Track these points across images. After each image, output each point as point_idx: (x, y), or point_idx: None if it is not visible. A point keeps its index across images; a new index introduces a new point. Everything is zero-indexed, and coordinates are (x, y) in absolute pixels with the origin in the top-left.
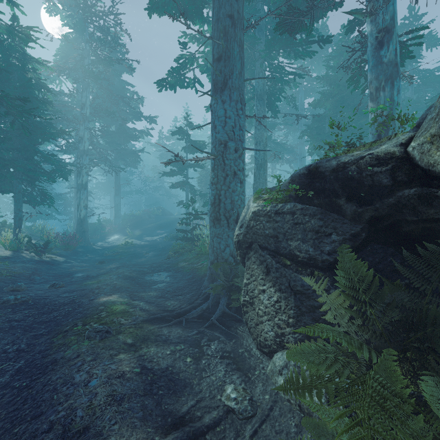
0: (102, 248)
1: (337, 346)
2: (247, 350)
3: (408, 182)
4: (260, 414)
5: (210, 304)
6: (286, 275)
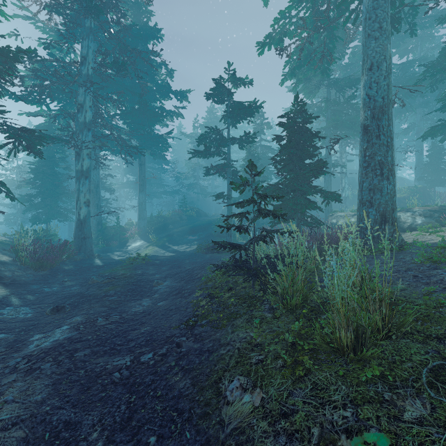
0: (102, 264)
1: None
2: None
3: None
4: None
5: None
6: None
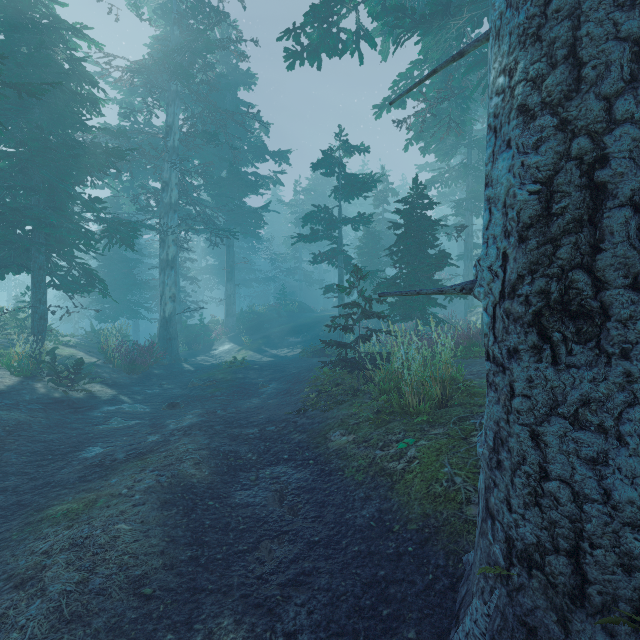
0: (194, 369)
1: None
2: None
3: None
4: None
5: None
6: None
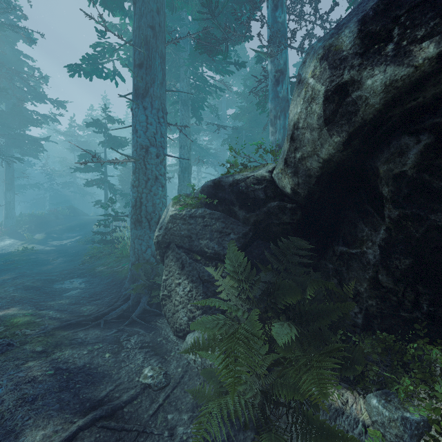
0: None
1: (227, 315)
2: (165, 338)
3: (274, 197)
4: (173, 383)
5: (130, 304)
6: (197, 268)
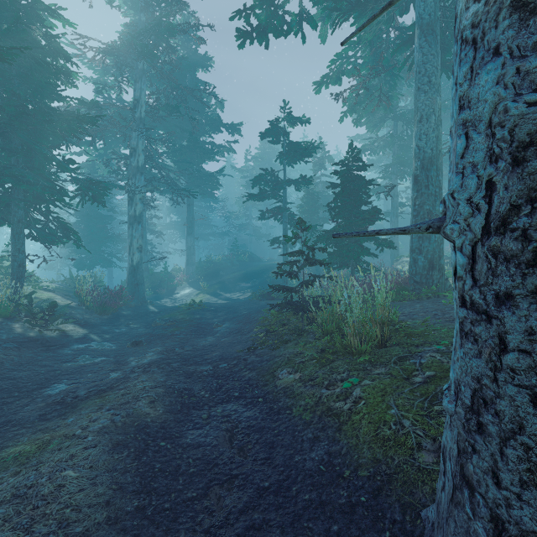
0: (158, 310)
1: None
2: None
3: None
4: None
5: None
6: None
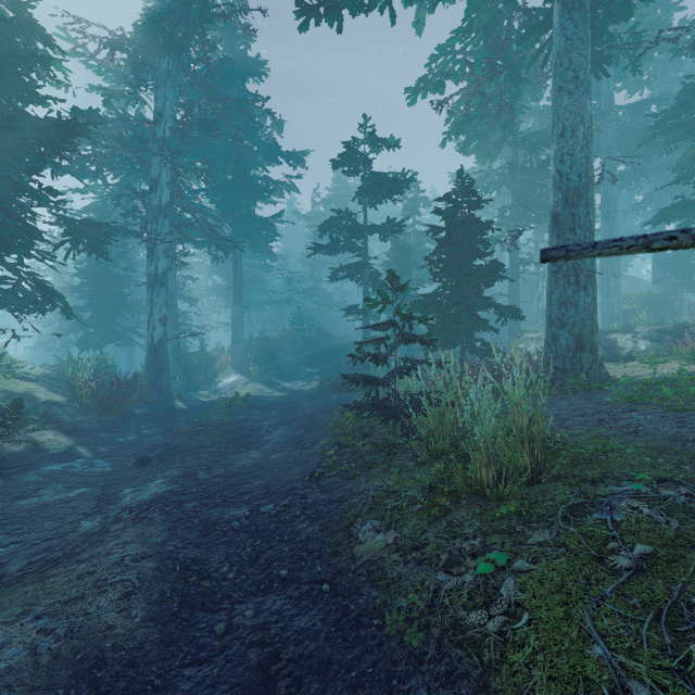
0: (187, 407)
1: None
2: None
3: None
4: None
5: None
6: None
